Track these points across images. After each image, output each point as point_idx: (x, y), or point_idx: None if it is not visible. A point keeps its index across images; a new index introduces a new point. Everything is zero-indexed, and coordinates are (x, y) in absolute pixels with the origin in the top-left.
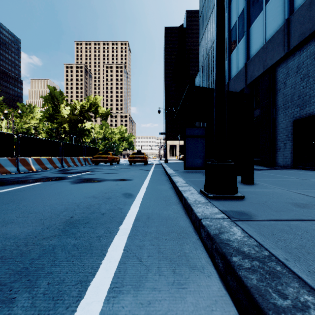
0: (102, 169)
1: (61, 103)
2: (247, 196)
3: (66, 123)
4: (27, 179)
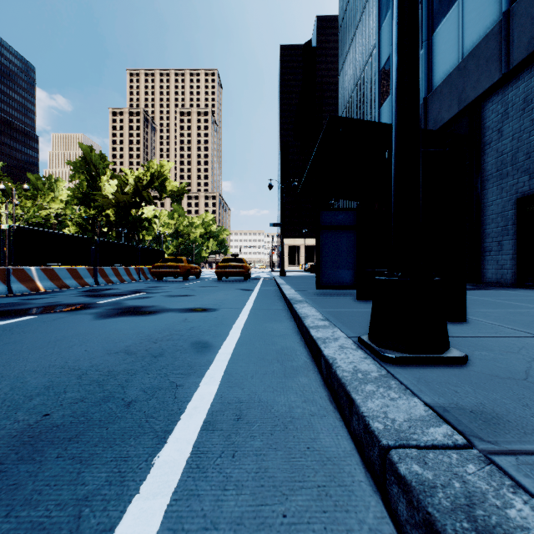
0: (167, 288)
1: (102, 173)
2: (471, 354)
3: (110, 208)
4: (16, 308)
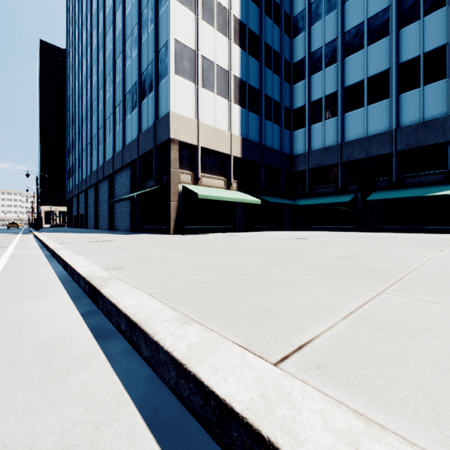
0: None
1: None
2: None
3: None
4: None
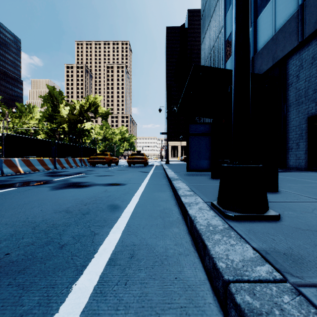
0: (97, 171)
1: (60, 103)
2: (282, 213)
3: (65, 123)
4: (4, 183)
